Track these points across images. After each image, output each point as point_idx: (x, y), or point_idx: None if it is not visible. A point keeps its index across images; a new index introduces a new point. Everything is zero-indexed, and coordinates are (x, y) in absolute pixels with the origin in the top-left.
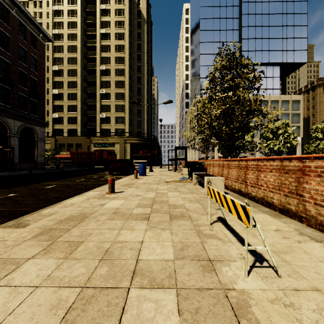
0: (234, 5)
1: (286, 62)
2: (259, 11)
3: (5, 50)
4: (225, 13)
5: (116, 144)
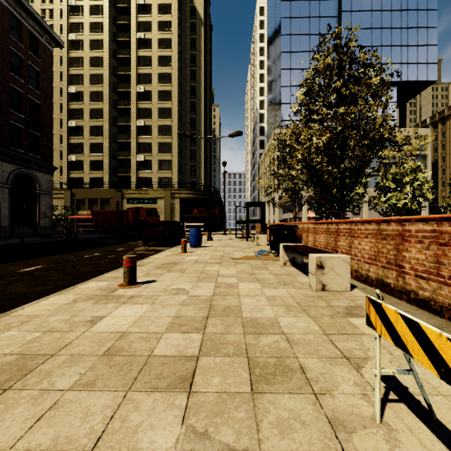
0: None
1: (407, 80)
2: (368, 6)
3: None
4: (318, 10)
5: (160, 200)
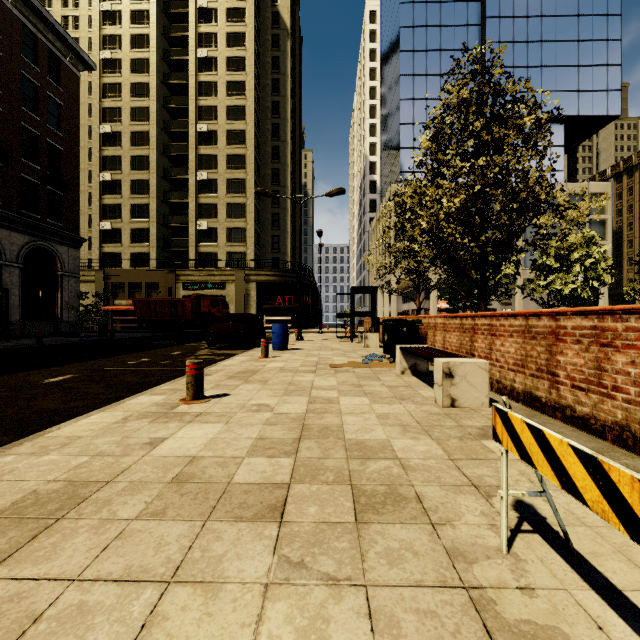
0: None
1: (578, 114)
2: (523, 10)
3: None
4: (452, 16)
5: (229, 284)
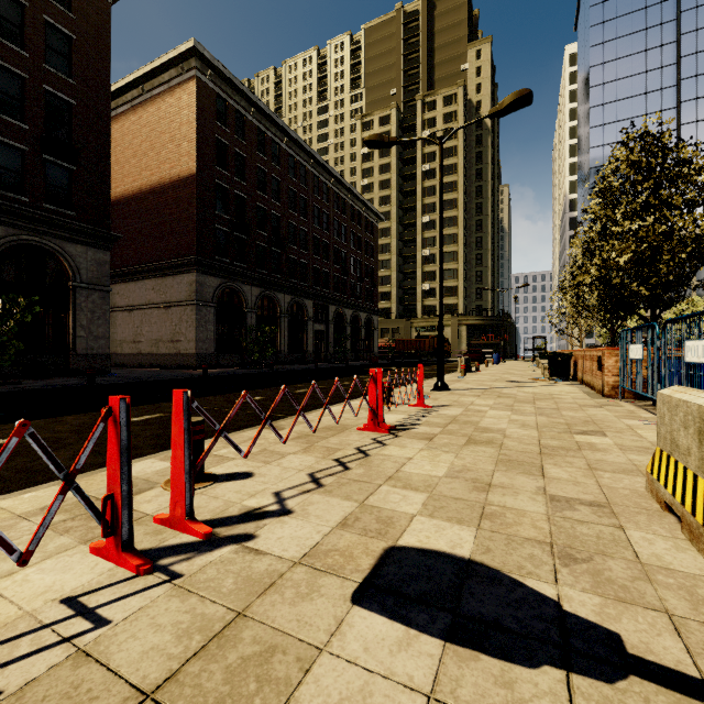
0: (664, 65)
1: None
2: None
3: (359, 251)
4: (643, 85)
5: (446, 327)
